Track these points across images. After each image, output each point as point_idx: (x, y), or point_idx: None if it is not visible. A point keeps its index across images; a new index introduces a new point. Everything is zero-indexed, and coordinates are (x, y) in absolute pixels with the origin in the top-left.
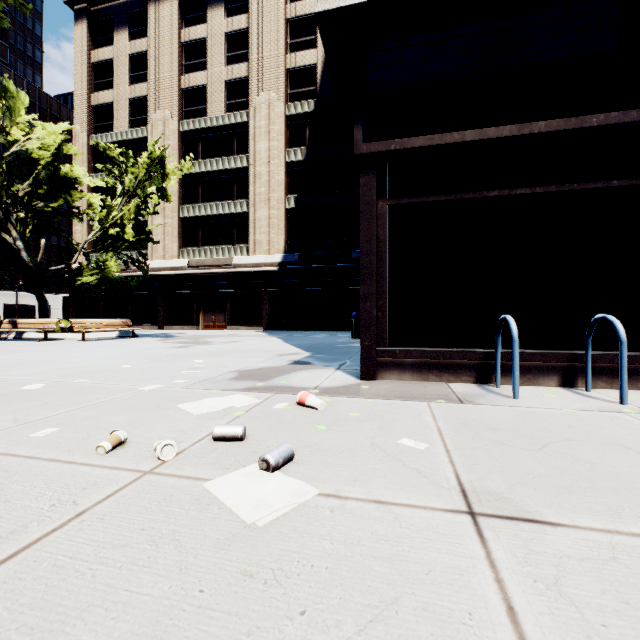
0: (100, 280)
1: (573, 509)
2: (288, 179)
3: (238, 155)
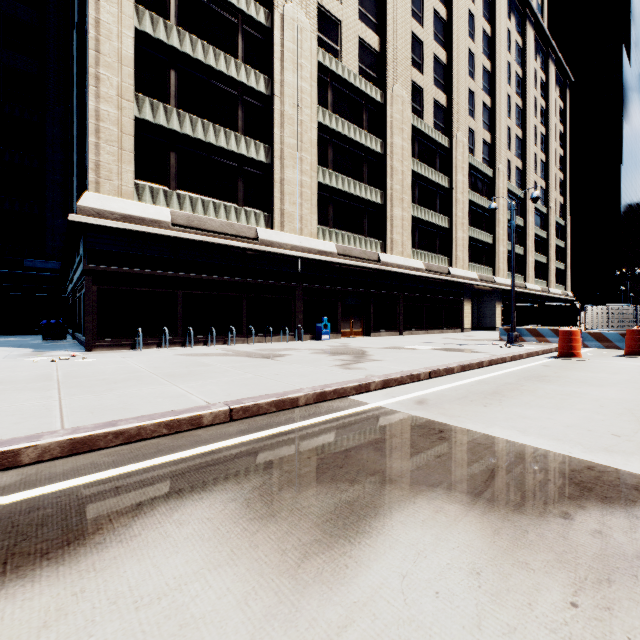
0: None
1: (139, 356)
2: None
3: None
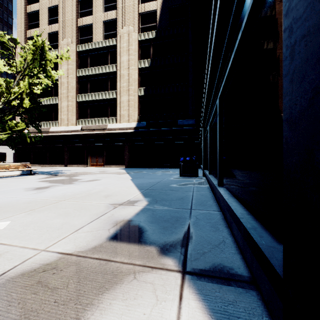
0: (12, 136)
1: None
2: (140, 78)
3: (111, 64)
